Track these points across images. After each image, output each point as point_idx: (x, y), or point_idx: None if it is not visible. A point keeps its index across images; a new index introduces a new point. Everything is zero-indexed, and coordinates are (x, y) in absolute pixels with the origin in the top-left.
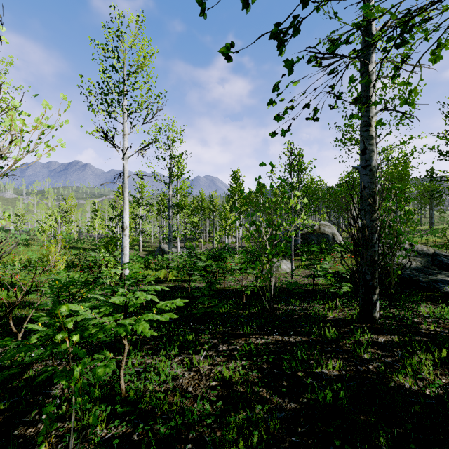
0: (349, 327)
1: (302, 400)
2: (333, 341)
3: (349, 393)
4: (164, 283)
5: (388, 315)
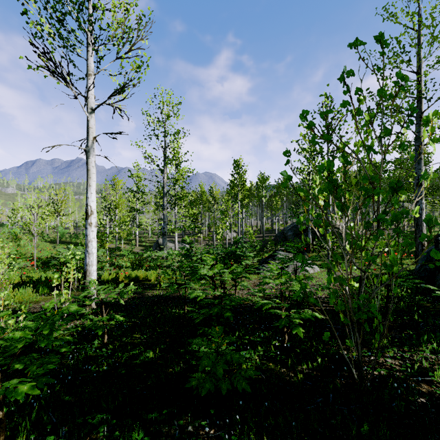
0: None
1: None
2: None
3: None
4: (153, 289)
5: None
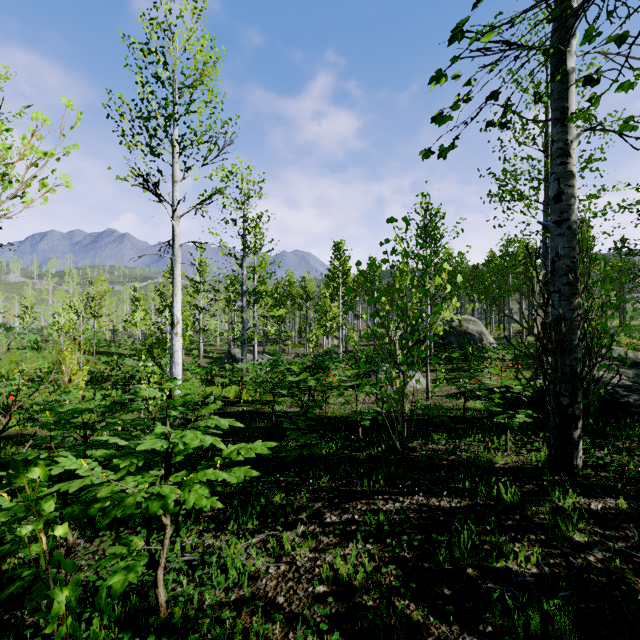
0: (536, 483)
1: (484, 627)
2: (515, 507)
3: (566, 615)
4: (235, 405)
5: (593, 461)
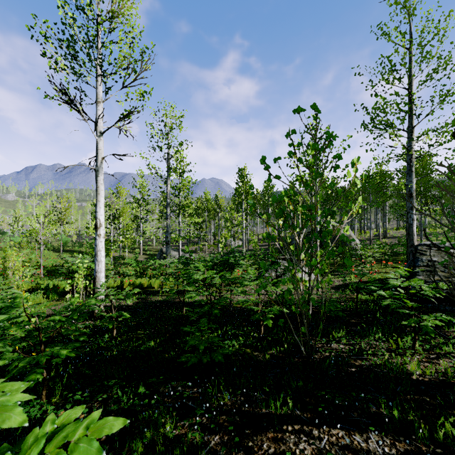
0: None
1: None
2: None
3: None
4: (156, 295)
5: None
